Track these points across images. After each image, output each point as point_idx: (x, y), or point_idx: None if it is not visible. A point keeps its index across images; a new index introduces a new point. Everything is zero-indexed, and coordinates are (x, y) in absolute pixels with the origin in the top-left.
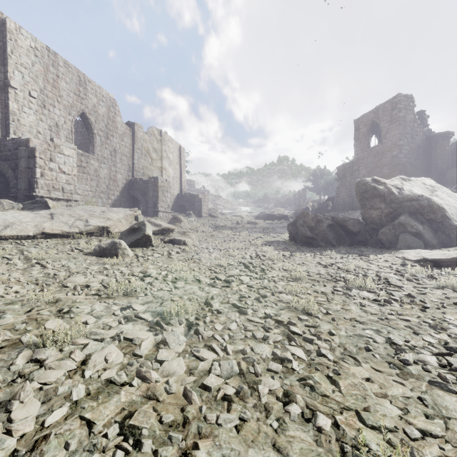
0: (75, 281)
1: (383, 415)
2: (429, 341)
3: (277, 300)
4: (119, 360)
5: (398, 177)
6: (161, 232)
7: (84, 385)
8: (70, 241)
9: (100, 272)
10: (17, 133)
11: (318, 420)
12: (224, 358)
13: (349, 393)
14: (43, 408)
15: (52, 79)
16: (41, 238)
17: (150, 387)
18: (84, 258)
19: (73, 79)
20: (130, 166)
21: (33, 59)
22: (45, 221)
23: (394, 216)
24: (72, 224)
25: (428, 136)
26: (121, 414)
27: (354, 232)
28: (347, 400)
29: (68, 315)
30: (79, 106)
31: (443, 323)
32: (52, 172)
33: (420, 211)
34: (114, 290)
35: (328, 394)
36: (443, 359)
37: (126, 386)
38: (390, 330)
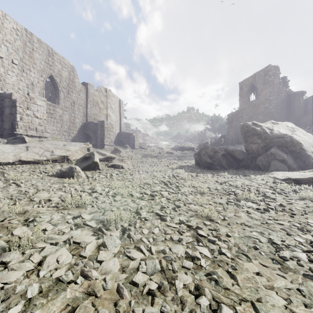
0: (40, 196)
1: (272, 305)
2: (299, 241)
3: (188, 210)
4: (68, 260)
5: (270, 121)
6: (106, 159)
7: (38, 283)
8: (40, 166)
9: (60, 189)
10: (3, 89)
11: (222, 312)
12: (149, 257)
13: (245, 286)
14: (1, 306)
15: (29, 51)
16: (19, 164)
17: (91, 284)
18: (49, 179)
19: (44, 52)
20: (84, 113)
21: (15, 37)
22: (22, 152)
23: (267, 148)
24: (41, 154)
25: (288, 94)
26: (65, 310)
27: (240, 159)
28: (243, 292)
29: (32, 224)
30: (48, 71)
31: (307, 226)
32: (28, 117)
33: (285, 144)
34: (69, 203)
35: (229, 287)
36: (310, 255)
37: (72, 284)
38: (270, 232)
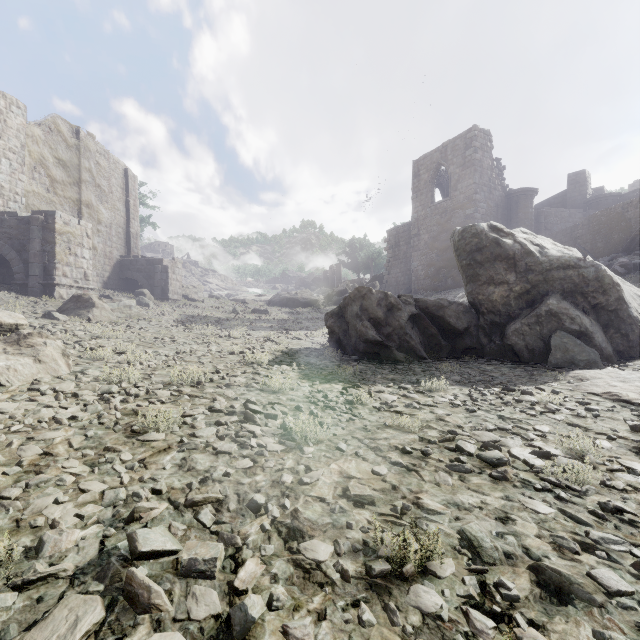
0: None
1: None
2: None
3: None
4: None
5: (519, 229)
6: None
7: None
8: None
9: None
10: None
11: None
12: None
13: None
14: None
15: None
16: None
17: None
18: None
19: None
20: None
21: None
22: None
23: (533, 299)
24: None
25: (507, 192)
26: None
27: (459, 330)
28: None
29: None
30: None
31: None
32: None
33: (582, 288)
34: None
35: None
36: None
37: None
38: None
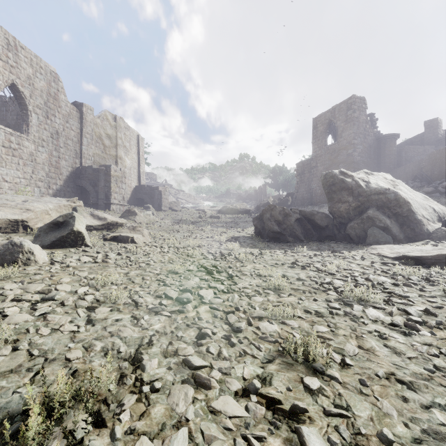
0: None
1: None
2: None
3: (258, 338)
4: None
5: (362, 171)
6: (107, 227)
7: None
8: None
9: None
10: None
11: None
12: None
13: None
14: None
15: None
16: None
17: None
18: None
19: None
20: (77, 152)
21: None
22: None
23: (362, 210)
24: None
25: (377, 137)
26: None
27: (322, 226)
28: None
29: None
30: (7, 75)
31: None
32: None
33: (387, 204)
34: None
35: None
36: None
37: None
38: None
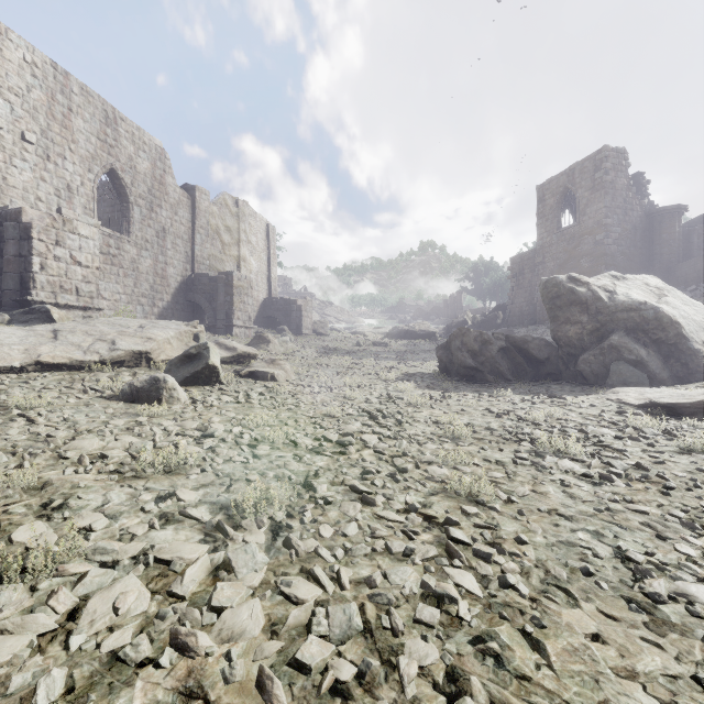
0: (82, 447)
1: None
2: (687, 553)
3: (425, 478)
4: (141, 607)
5: (608, 274)
6: (236, 360)
7: (65, 668)
8: (83, 376)
9: (128, 430)
10: (2, 200)
11: None
12: (336, 597)
13: (566, 670)
14: None
15: (61, 114)
16: (35, 372)
17: (194, 667)
18: (104, 406)
19: (95, 115)
20: (188, 255)
21: (30, 81)
22: (42, 343)
23: (602, 335)
24: (88, 348)
25: (648, 212)
26: None
27: (540, 359)
28: (564, 685)
29: (60, 514)
30: (106, 159)
31: (703, 517)
32: (59, 263)
33: (643, 326)
34: (148, 464)
35: (529, 673)
36: None
37: (148, 667)
38: (619, 533)
